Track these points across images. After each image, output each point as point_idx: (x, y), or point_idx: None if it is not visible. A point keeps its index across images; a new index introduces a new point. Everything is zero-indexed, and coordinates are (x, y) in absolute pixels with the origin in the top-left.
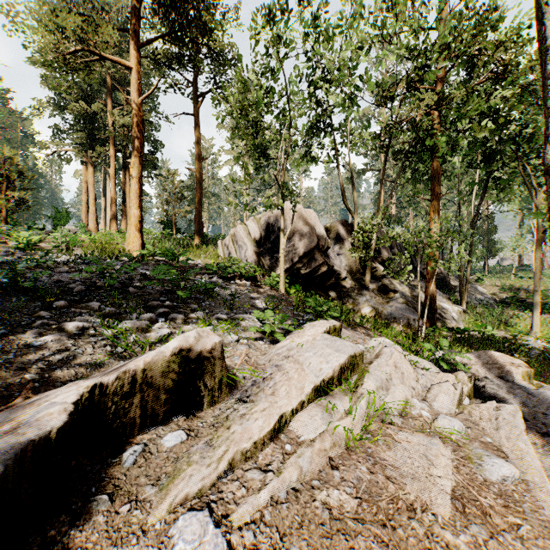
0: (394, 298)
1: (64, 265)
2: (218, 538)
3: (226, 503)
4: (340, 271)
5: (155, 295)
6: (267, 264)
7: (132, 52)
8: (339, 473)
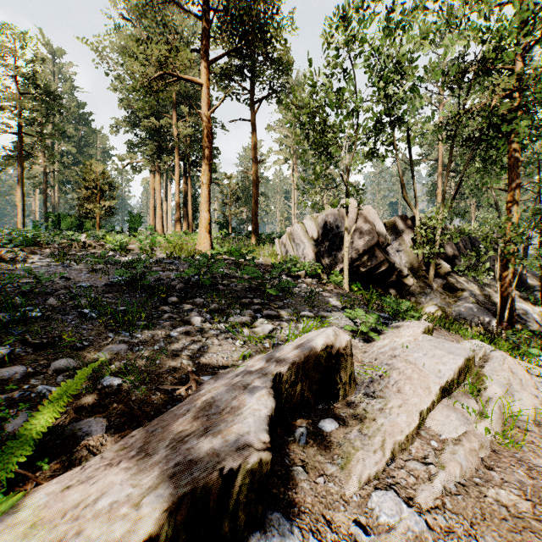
0: (461, 297)
1: (155, 264)
2: (416, 517)
3: (404, 487)
4: (401, 269)
5: (240, 292)
6: (325, 261)
7: (203, 70)
8: (497, 474)
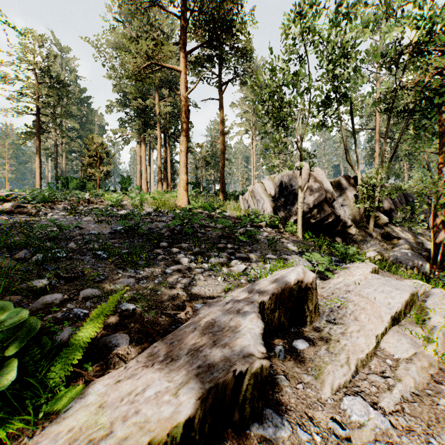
0: (398, 244)
1: (145, 216)
2: (381, 417)
3: (368, 394)
4: (346, 220)
5: (215, 239)
6: (281, 214)
7: (181, 60)
8: None
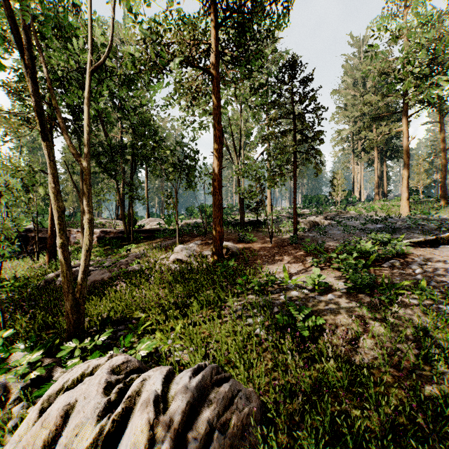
0: None
1: (383, 220)
2: None
3: None
4: None
5: (429, 230)
6: None
7: (404, 122)
8: None
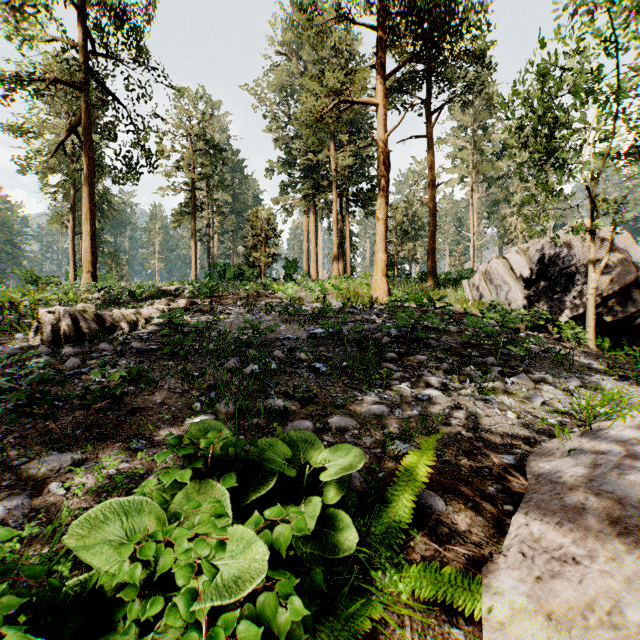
0: None
1: (337, 314)
2: None
3: None
4: None
5: (458, 349)
6: (543, 308)
7: (379, 87)
8: None
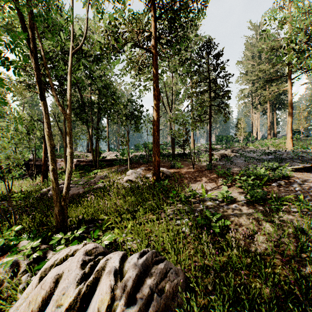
0: None
1: (273, 153)
2: None
3: None
4: None
5: (306, 160)
6: None
7: (288, 83)
8: None
